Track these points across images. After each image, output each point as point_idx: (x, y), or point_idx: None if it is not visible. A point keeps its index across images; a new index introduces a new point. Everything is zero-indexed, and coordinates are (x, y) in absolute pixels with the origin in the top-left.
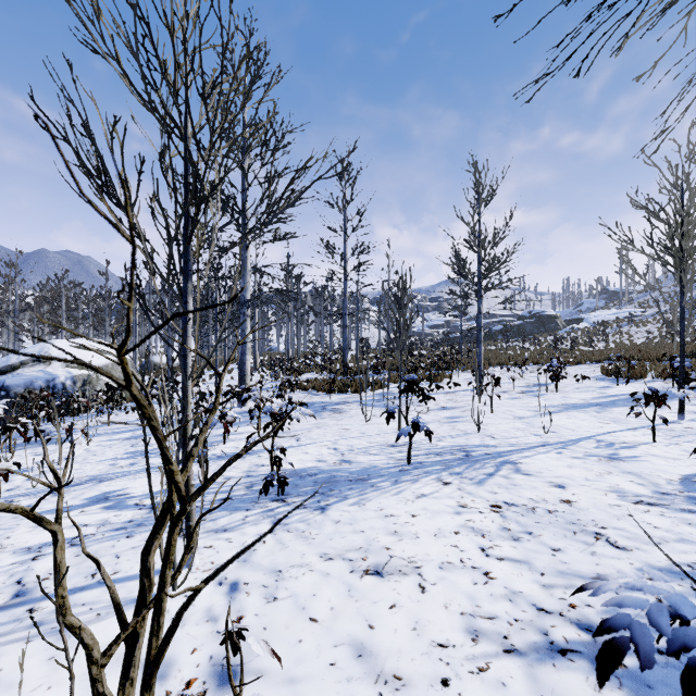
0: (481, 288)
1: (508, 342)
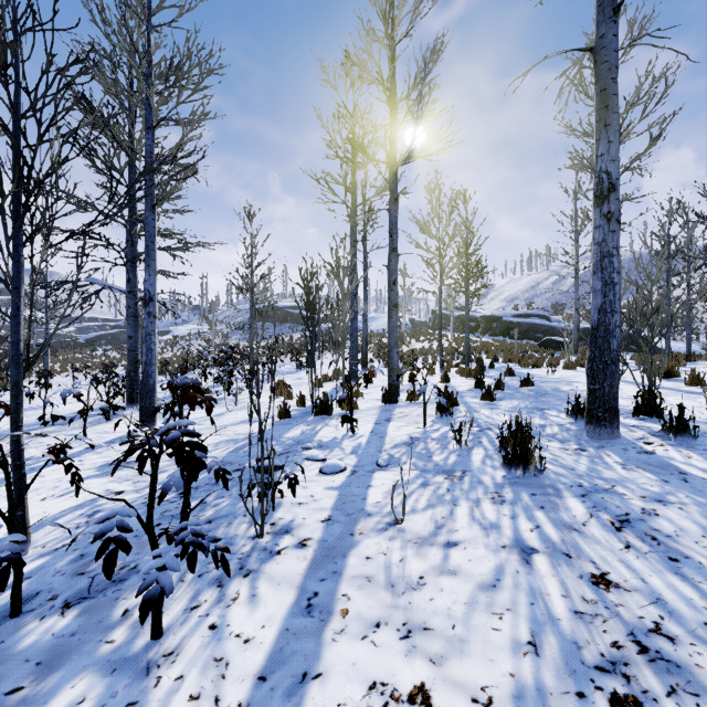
0: (47, 317)
1: (94, 351)
